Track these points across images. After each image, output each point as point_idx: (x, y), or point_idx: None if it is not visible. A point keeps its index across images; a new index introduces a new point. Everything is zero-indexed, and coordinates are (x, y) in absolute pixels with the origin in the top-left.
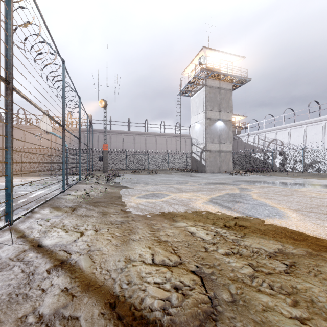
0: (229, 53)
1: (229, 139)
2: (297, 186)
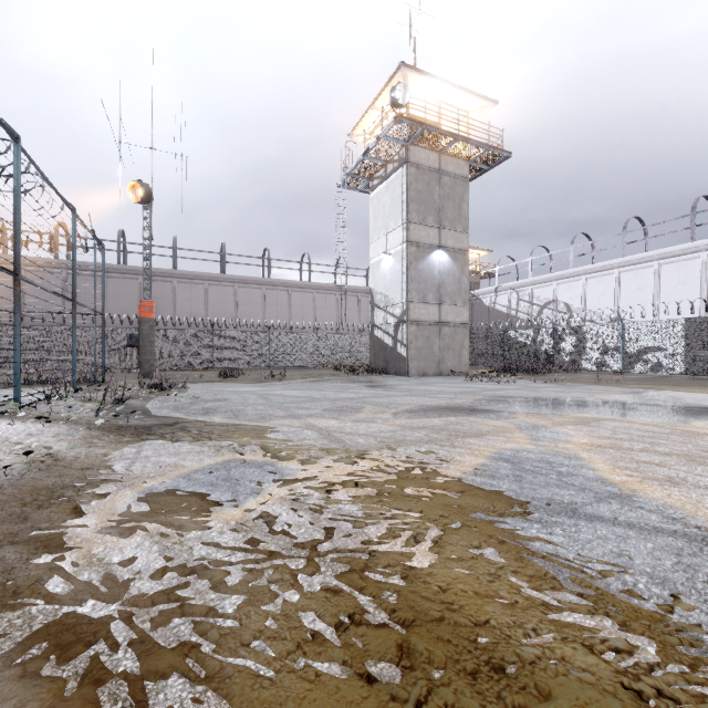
0: (461, 88)
1: (461, 294)
2: (670, 416)
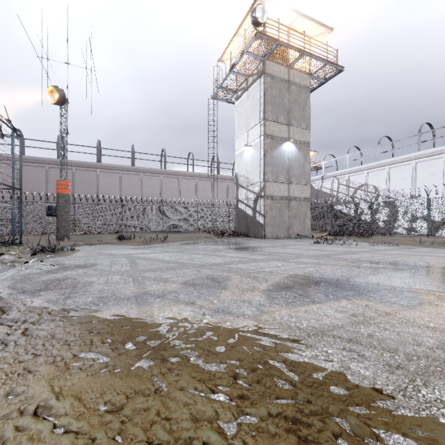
0: (306, 16)
1: (304, 176)
2: None
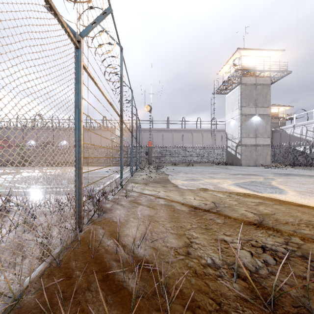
0: (265, 50)
1: (266, 133)
2: None
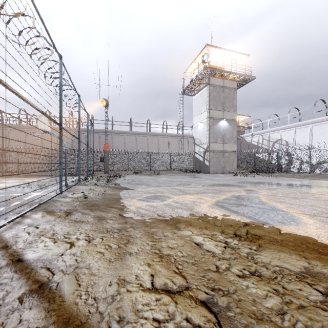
0: (233, 51)
1: (233, 139)
2: (306, 188)
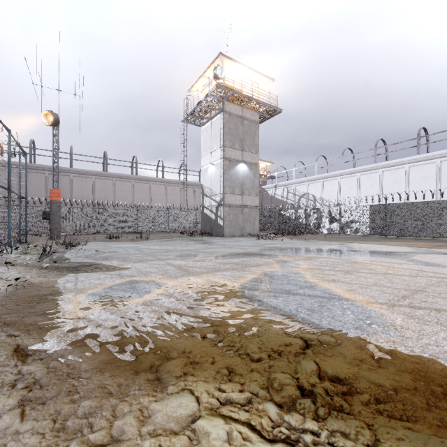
0: (254, 70)
1: (254, 189)
2: (350, 255)
